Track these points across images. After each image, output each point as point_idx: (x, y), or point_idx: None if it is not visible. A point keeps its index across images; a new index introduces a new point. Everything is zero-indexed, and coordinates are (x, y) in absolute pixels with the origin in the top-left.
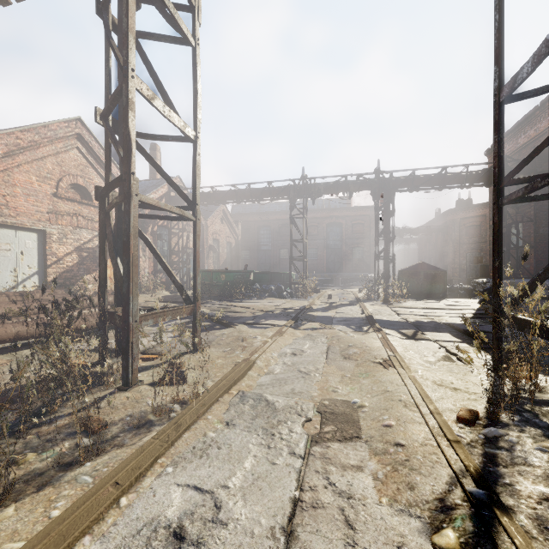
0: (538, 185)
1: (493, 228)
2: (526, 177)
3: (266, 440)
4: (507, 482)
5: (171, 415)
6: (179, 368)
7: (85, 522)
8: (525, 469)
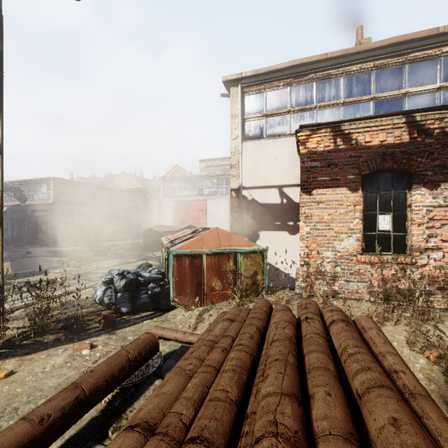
0: None
1: None
2: None
3: None
4: None
5: None
6: None
7: None
8: None
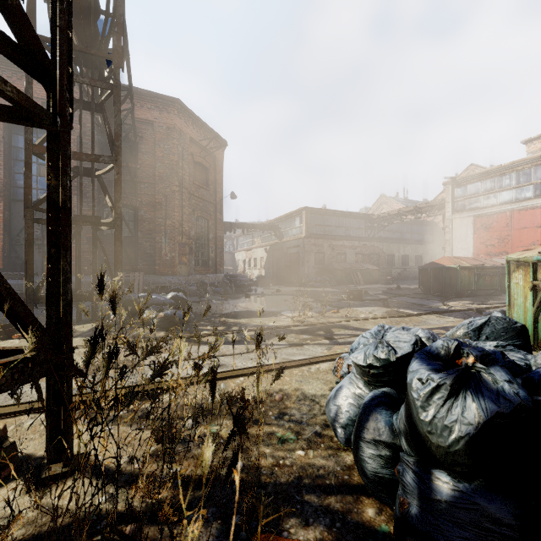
0: (81, 224)
1: (27, 237)
2: (45, 209)
3: (148, 371)
4: (159, 337)
5: (125, 412)
6: (6, 434)
7: (239, 368)
8: (153, 334)
